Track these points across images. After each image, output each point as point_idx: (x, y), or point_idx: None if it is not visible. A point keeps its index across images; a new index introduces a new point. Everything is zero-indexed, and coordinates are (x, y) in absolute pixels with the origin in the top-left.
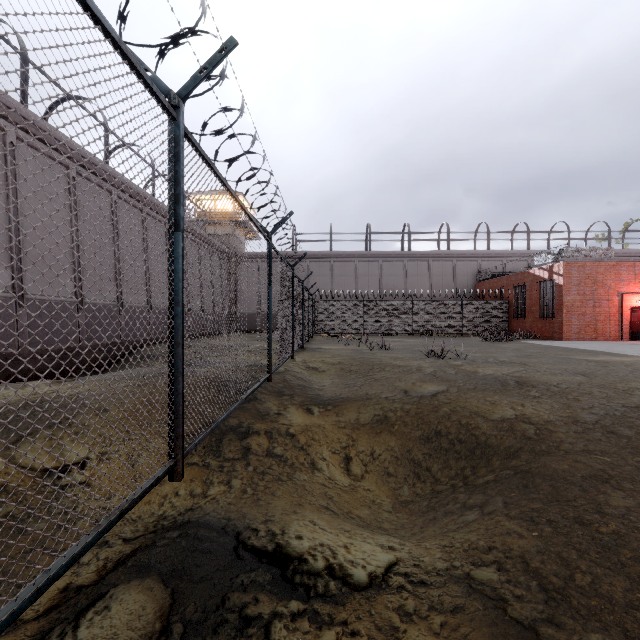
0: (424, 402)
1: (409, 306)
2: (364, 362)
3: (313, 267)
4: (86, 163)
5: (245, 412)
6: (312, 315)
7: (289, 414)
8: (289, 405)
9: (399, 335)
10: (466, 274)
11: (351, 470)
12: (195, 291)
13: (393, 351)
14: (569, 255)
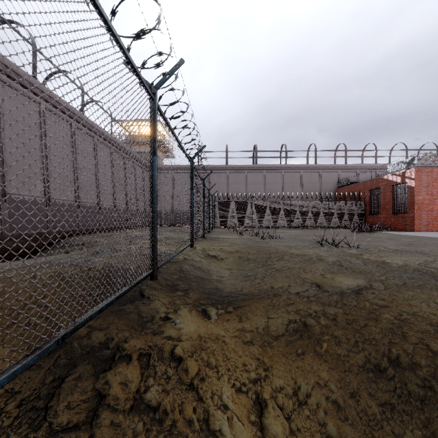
0: (350, 305)
1: (288, 205)
2: (260, 250)
3: (213, 177)
4: (11, 73)
5: (120, 319)
6: (212, 211)
7: (179, 320)
8: (181, 305)
9: (280, 228)
10: (329, 182)
11: (267, 428)
12: (121, 193)
13: (283, 240)
14: (420, 162)
